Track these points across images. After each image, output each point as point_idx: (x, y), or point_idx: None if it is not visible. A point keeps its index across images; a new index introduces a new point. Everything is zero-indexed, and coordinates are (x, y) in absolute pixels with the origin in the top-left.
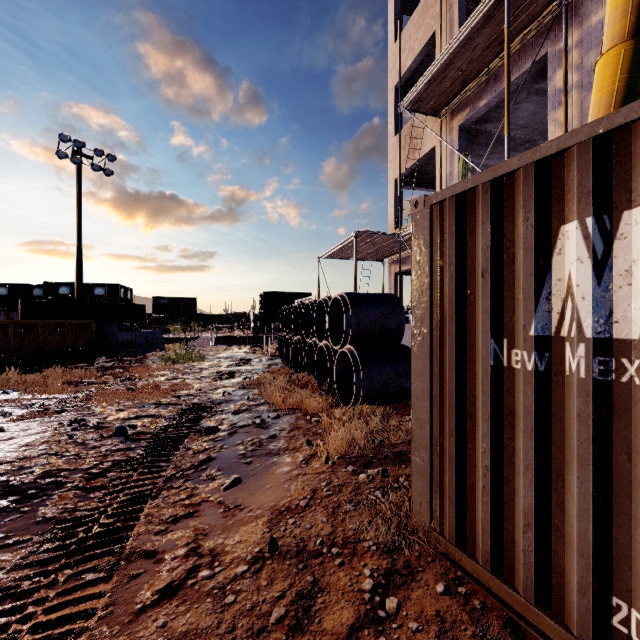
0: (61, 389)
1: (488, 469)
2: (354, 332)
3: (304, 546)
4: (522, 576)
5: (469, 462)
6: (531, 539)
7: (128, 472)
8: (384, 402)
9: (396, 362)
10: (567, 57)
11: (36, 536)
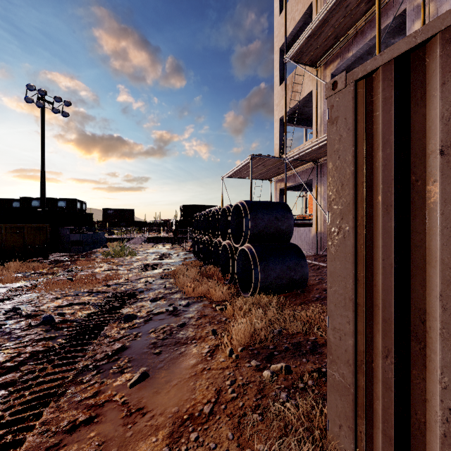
0: (14, 279)
1: None
2: (252, 233)
3: None
4: None
5: (414, 393)
6: None
7: (43, 364)
8: (277, 291)
9: (287, 258)
10: (425, 9)
11: None
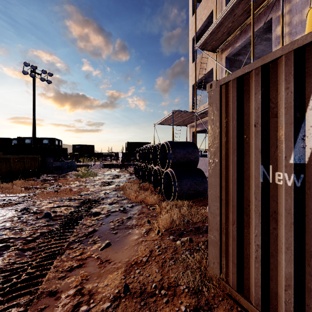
0: (20, 191)
1: (259, 247)
2: (172, 161)
3: (145, 289)
4: None
5: (245, 241)
6: (290, 295)
7: (48, 239)
8: (188, 198)
9: (195, 177)
10: (283, 19)
11: None
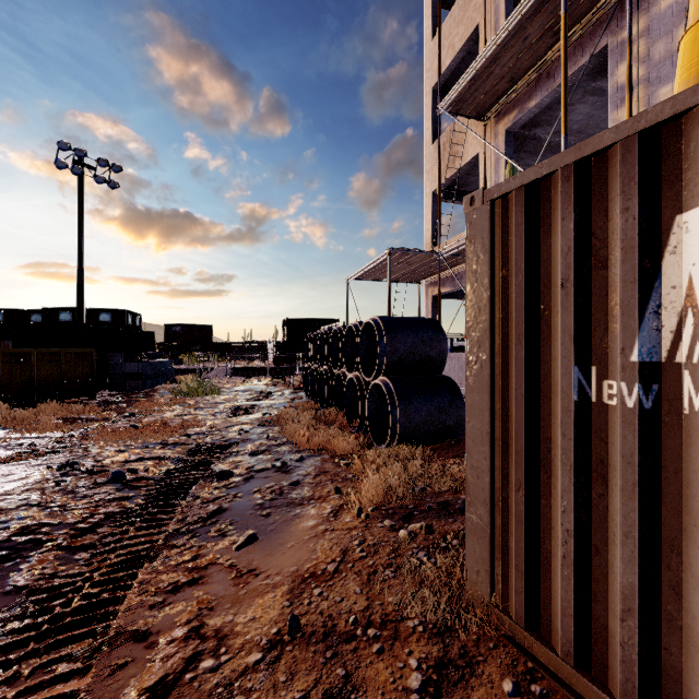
0: (55, 427)
1: (570, 534)
2: (389, 361)
3: (333, 626)
4: (619, 677)
5: (543, 523)
6: (633, 630)
7: (123, 527)
8: (424, 442)
9: (437, 396)
10: (632, 48)
11: (1, 611)
